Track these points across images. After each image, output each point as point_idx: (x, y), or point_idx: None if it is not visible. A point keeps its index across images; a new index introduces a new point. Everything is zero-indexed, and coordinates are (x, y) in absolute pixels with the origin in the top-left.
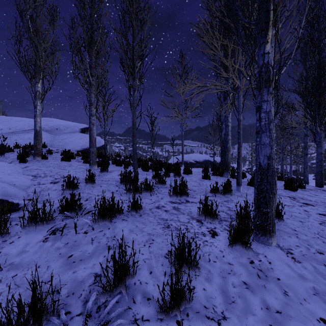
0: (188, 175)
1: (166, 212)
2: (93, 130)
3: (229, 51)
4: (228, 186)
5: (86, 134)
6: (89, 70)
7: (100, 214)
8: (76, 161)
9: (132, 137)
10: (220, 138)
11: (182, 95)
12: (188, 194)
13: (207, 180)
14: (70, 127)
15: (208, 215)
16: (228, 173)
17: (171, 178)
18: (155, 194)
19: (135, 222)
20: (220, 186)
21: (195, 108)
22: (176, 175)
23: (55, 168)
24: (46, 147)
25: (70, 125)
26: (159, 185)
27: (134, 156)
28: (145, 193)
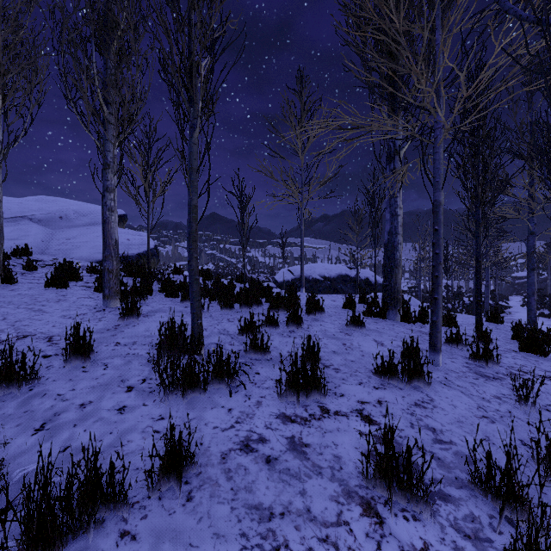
0: (316, 318)
1: (270, 466)
2: (112, 223)
3: (424, 34)
4: (418, 359)
5: (121, 227)
6: (99, 89)
7: (26, 540)
8: (82, 286)
9: (188, 243)
10: (374, 237)
11: (301, 155)
12: (326, 390)
13: (357, 330)
14: (88, 214)
15: (394, 487)
16: (397, 312)
17: (282, 329)
18: (242, 387)
19: (161, 549)
20: (401, 362)
21: (326, 180)
22: (292, 323)
23: (19, 309)
24: (29, 254)
25: (88, 211)
26: (254, 355)
27: (193, 288)
28: (218, 385)
